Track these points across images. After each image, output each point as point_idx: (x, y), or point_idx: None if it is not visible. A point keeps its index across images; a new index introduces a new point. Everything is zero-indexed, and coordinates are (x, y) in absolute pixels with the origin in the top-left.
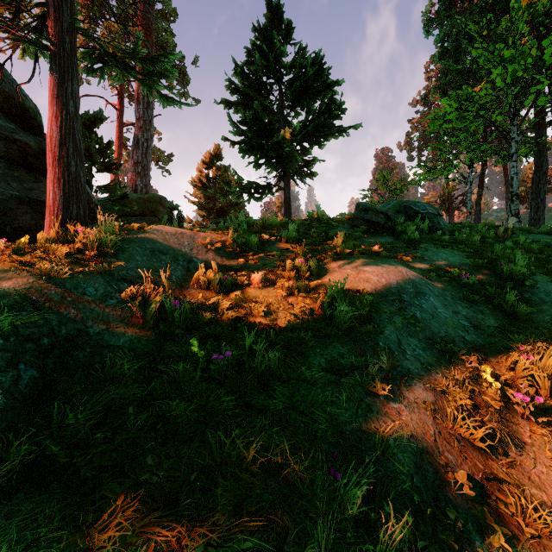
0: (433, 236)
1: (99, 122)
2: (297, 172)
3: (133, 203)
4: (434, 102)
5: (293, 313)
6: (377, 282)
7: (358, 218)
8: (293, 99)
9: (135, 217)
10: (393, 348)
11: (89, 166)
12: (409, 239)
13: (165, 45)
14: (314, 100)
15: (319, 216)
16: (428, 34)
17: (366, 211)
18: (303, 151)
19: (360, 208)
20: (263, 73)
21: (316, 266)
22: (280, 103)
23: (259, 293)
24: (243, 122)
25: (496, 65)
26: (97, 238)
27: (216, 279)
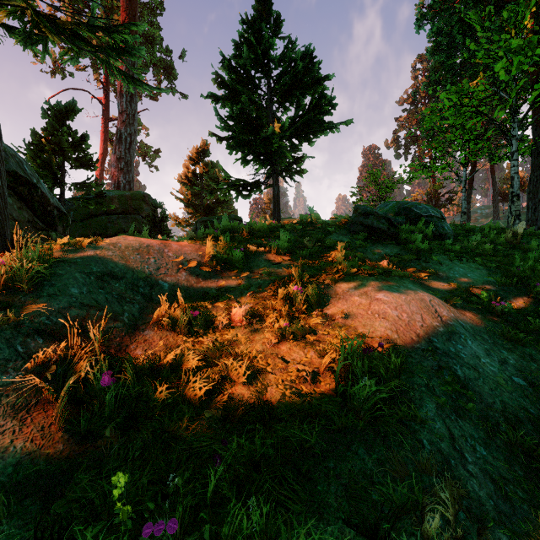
0: (442, 244)
1: (73, 113)
2: (286, 169)
3: (114, 201)
4: (420, 100)
5: (289, 385)
6: (397, 319)
7: (357, 223)
8: (282, 94)
9: (117, 216)
10: (445, 450)
11: (60, 162)
12: (417, 248)
13: (151, 38)
14: (304, 95)
15: (313, 219)
16: (420, 29)
17: (365, 215)
18: (292, 147)
19: (359, 211)
20: (251, 67)
21: (315, 293)
22: (269, 97)
23: (241, 335)
24: (231, 117)
25: (496, 58)
26: (6, 267)
27: (182, 317)
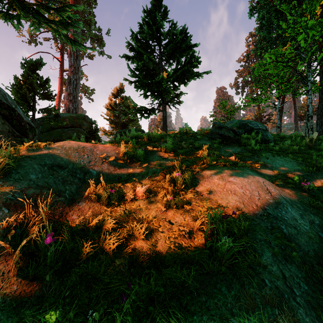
0: (267, 146)
1: (40, 66)
2: (170, 100)
3: (66, 120)
4: (251, 60)
5: (174, 241)
6: (243, 194)
7: (214, 133)
8: (168, 55)
9: (68, 128)
10: (281, 287)
11: (32, 95)
12: (252, 149)
13: (89, 21)
14: (181, 56)
15: (187, 131)
16: (251, 16)
17: (220, 128)
18: (174, 87)
19: (216, 126)
20: (149, 38)
21: (189, 177)
22: (160, 57)
23: (142, 205)
24: (137, 69)
25: (298, 33)
26: None
27: (104, 193)
